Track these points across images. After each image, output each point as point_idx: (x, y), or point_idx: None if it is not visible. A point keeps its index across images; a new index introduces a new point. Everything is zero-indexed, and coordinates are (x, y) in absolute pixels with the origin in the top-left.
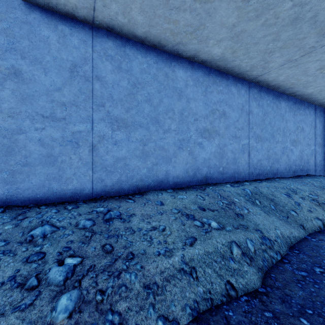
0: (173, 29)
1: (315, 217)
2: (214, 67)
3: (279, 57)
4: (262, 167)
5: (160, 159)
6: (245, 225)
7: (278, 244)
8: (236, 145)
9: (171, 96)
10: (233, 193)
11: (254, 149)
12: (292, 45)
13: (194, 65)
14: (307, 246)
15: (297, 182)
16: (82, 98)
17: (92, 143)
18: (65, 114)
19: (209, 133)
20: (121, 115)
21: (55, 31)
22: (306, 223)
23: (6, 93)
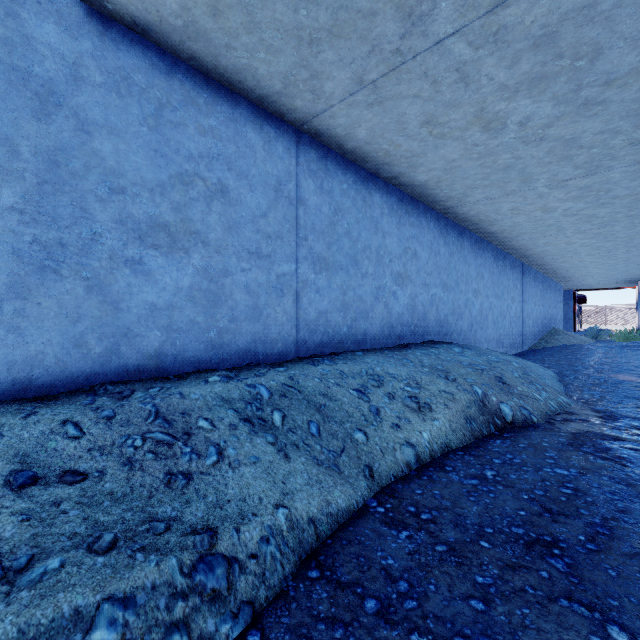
0: None
1: (403, 440)
2: (186, 57)
3: (337, 64)
4: (331, 329)
5: None
6: (168, 518)
7: (261, 565)
8: (260, 275)
9: None
10: (212, 400)
11: (309, 286)
12: (355, 33)
13: (112, 29)
14: (355, 538)
15: (395, 358)
16: None
17: None
18: None
19: (171, 236)
20: None
21: None
22: (382, 460)
23: None
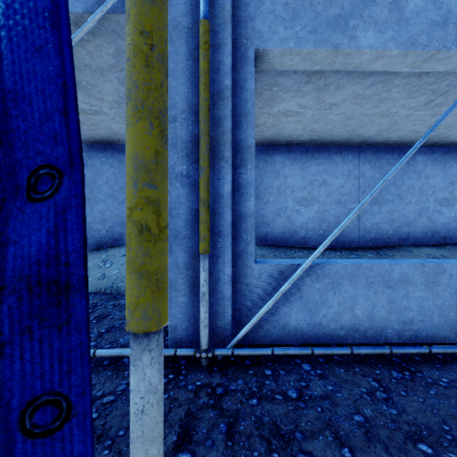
0: (418, 138)
1: None
2: (453, 145)
3: None
4: None
5: (403, 224)
6: None
7: None
8: None
9: (411, 177)
10: None
11: None
12: None
13: (433, 149)
14: None
15: None
16: (353, 189)
17: (358, 215)
18: (345, 199)
19: (448, 202)
20: (375, 196)
21: (340, 156)
22: None
23: (321, 192)
